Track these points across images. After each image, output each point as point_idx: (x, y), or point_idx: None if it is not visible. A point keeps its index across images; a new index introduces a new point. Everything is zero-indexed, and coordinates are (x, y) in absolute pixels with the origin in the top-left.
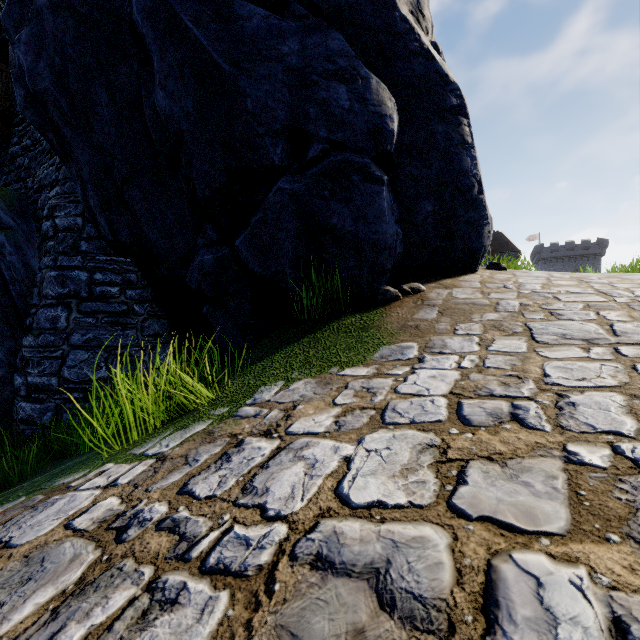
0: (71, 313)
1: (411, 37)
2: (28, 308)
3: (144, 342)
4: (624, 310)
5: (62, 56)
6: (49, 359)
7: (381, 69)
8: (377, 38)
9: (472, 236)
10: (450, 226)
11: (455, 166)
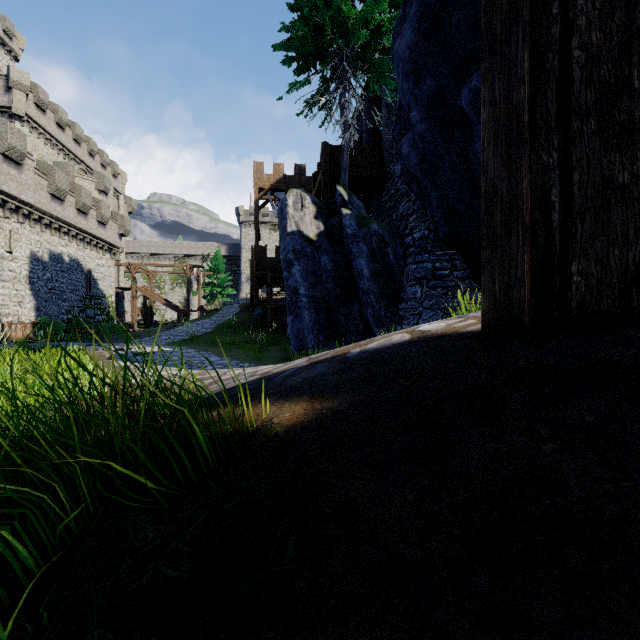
0: (423, 288)
1: None
2: (400, 289)
3: (465, 306)
4: None
5: (424, 143)
6: (412, 315)
7: None
8: None
9: None
10: None
11: None
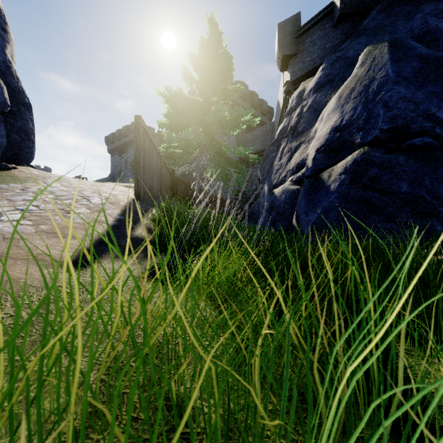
0: None
1: (13, 70)
2: None
3: None
4: (83, 182)
5: None
6: None
7: (1, 76)
8: (0, 64)
9: (30, 152)
10: (22, 146)
11: (27, 125)
